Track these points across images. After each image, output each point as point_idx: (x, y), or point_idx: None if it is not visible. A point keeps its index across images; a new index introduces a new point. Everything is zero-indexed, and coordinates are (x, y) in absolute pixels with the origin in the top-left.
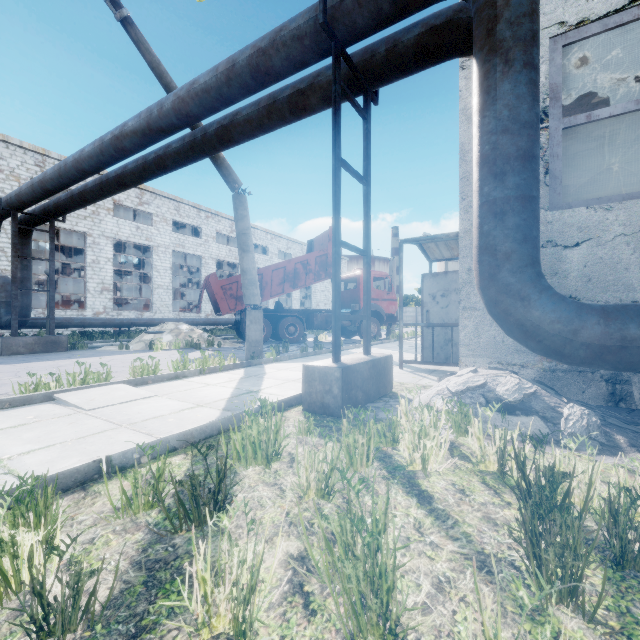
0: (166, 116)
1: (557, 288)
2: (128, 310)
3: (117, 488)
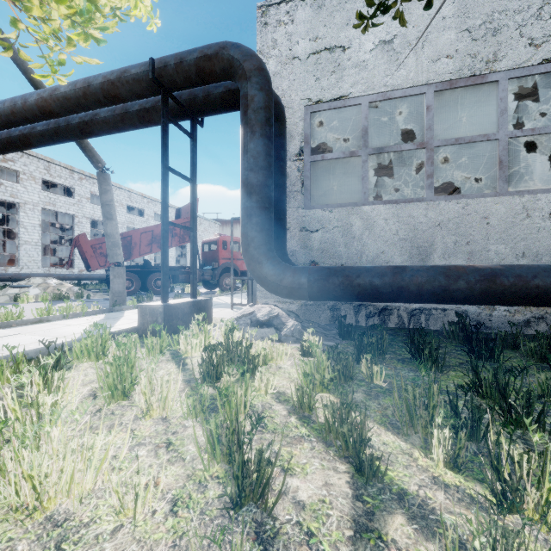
0: (30, 109)
1: (308, 256)
2: None
3: None
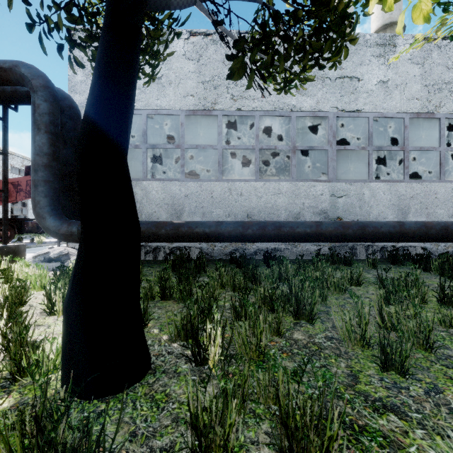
0: None
1: None
2: None
3: None
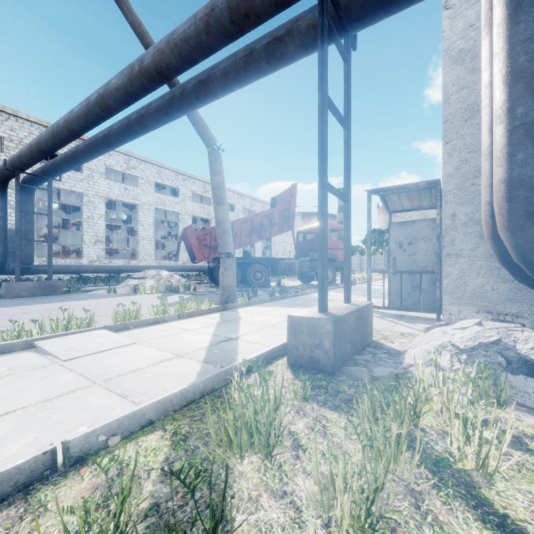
0: (146, 70)
1: None
2: (118, 258)
3: (70, 496)
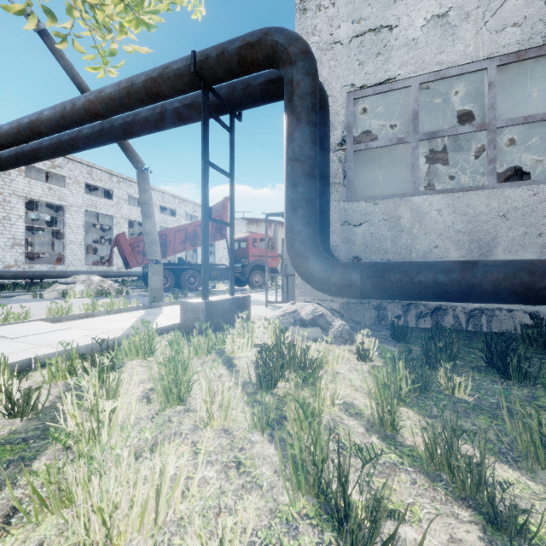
0: (78, 112)
1: (350, 251)
2: (40, 263)
3: (43, 373)
